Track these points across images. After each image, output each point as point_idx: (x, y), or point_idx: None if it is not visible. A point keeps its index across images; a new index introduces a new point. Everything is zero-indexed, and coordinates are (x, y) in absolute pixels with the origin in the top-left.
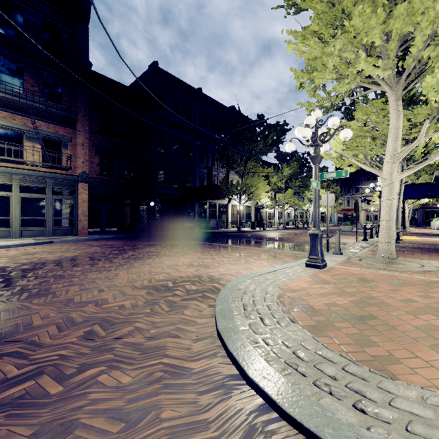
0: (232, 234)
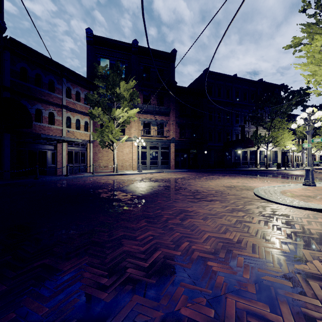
0: (260, 171)
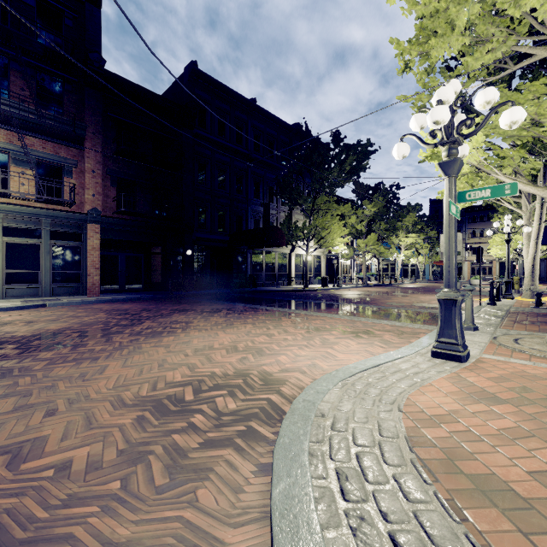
0: (297, 293)
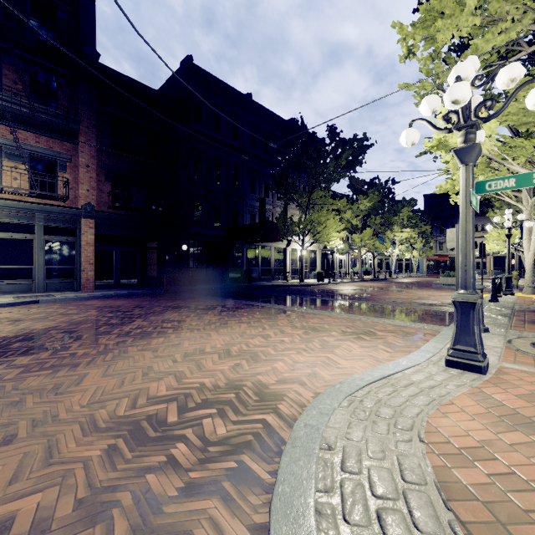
0: (293, 288)
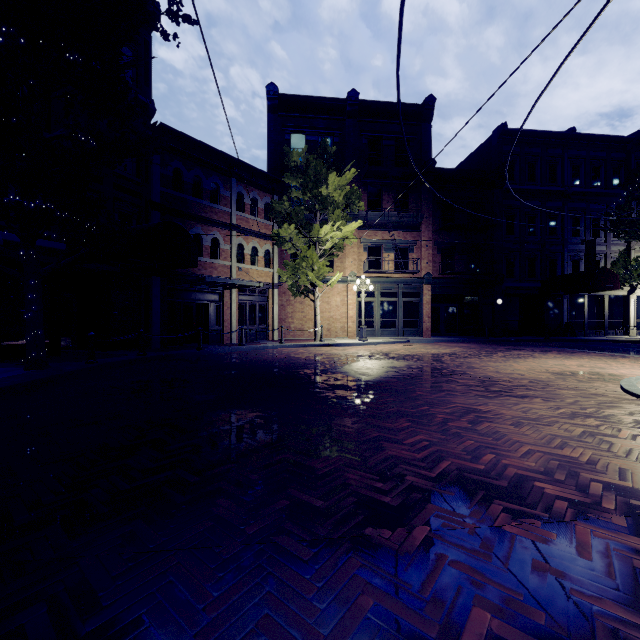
0: (639, 344)
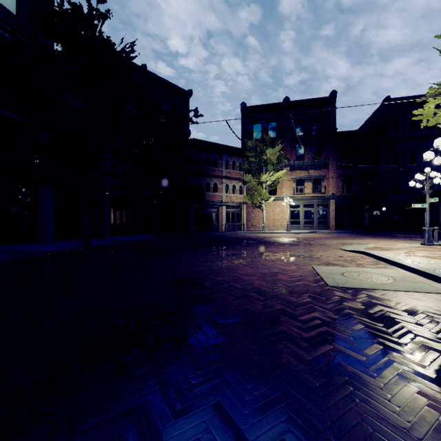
0: None
